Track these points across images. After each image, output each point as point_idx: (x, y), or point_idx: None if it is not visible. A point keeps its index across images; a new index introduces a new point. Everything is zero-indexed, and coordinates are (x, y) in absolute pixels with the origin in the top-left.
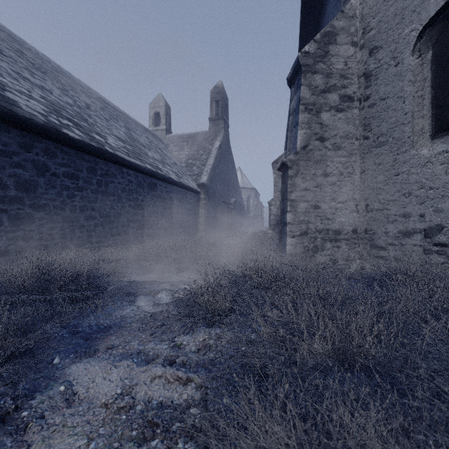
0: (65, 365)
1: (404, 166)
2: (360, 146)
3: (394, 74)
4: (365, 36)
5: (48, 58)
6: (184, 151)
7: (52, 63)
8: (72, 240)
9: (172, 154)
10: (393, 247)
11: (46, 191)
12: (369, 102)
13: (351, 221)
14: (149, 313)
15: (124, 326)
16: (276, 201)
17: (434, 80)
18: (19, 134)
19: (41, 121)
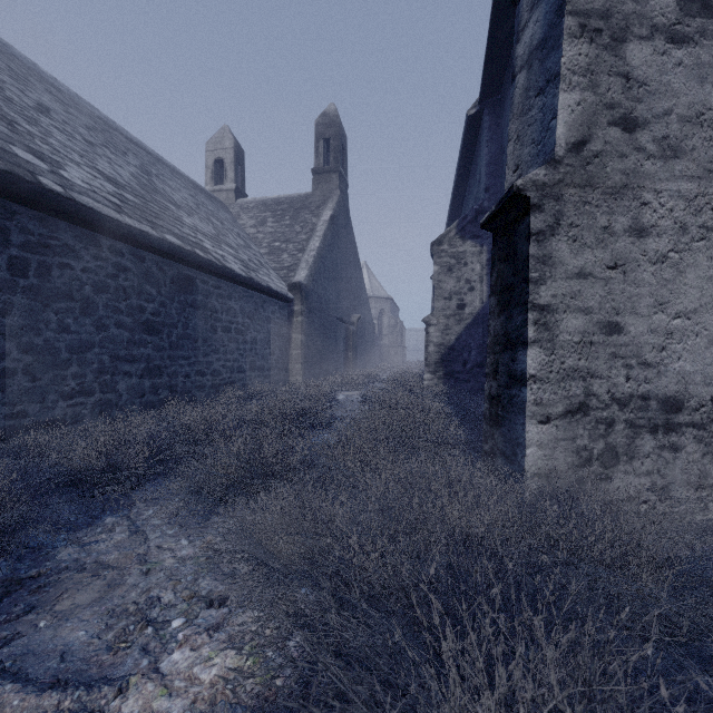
0: None
1: None
2: None
3: None
4: None
5: None
6: (266, 227)
7: None
8: None
9: (245, 232)
10: None
11: None
12: None
13: (709, 370)
14: None
15: None
16: (438, 318)
17: None
18: None
19: None
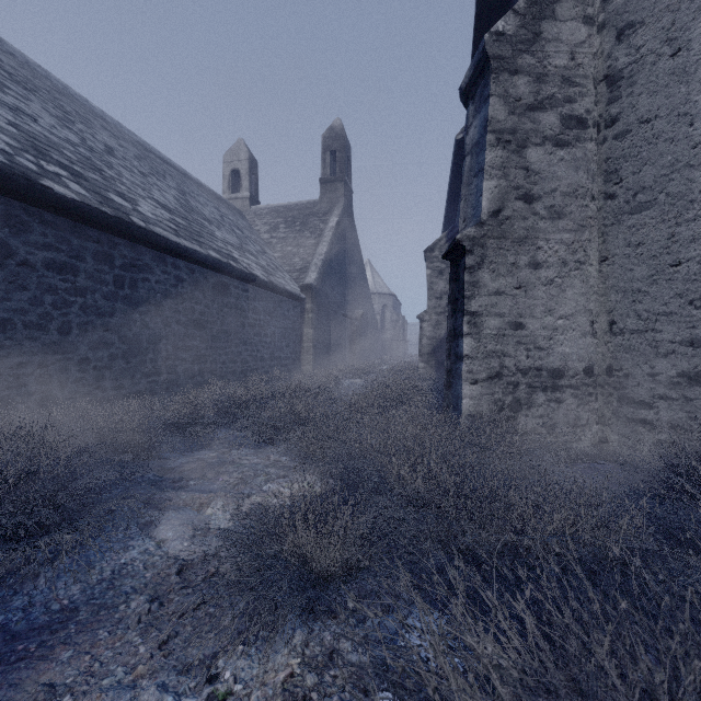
0: None
1: (692, 248)
2: (597, 212)
3: (670, 70)
4: (609, 5)
5: (46, 72)
6: (279, 233)
7: (53, 80)
8: (63, 386)
9: (260, 237)
10: (669, 403)
11: (8, 296)
12: (616, 128)
13: (582, 352)
14: (177, 560)
15: (109, 607)
16: (431, 315)
17: None
18: None
19: None
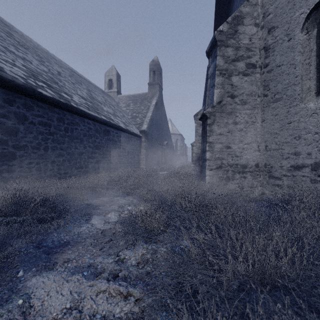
0: (27, 277)
1: (295, 116)
2: (261, 101)
3: (287, 46)
4: (265, 19)
5: (30, 39)
6: (130, 107)
7: (33, 42)
8: (45, 172)
9: (122, 109)
10: (287, 177)
11: (25, 135)
12: (268, 68)
13: (254, 158)
14: (100, 230)
15: (80, 241)
16: (196, 143)
17: (319, 51)
18: (4, 92)
19: (21, 82)
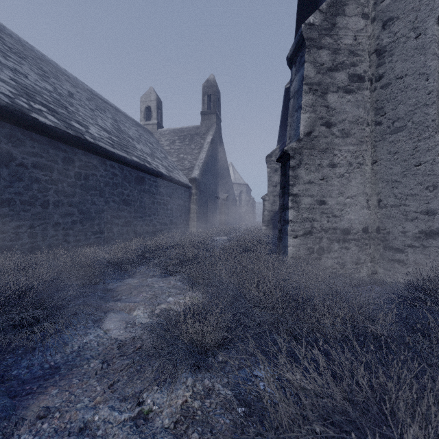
0: None
1: (427, 155)
2: (371, 133)
3: (414, 47)
4: (378, 6)
5: (31, 46)
6: (175, 146)
7: (35, 51)
8: (44, 239)
9: (164, 148)
10: (413, 249)
11: (11, 184)
12: (382, 82)
13: (361, 218)
14: (117, 341)
15: (78, 366)
16: (269, 196)
17: None
18: None
19: (2, 102)
